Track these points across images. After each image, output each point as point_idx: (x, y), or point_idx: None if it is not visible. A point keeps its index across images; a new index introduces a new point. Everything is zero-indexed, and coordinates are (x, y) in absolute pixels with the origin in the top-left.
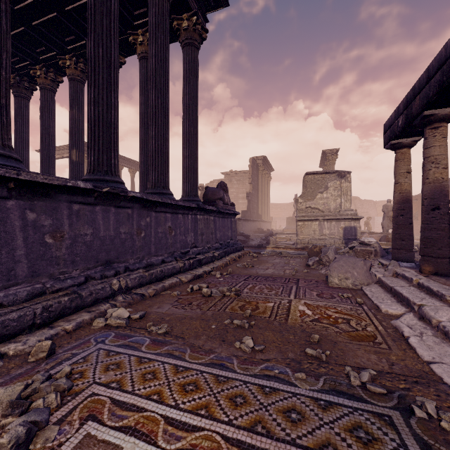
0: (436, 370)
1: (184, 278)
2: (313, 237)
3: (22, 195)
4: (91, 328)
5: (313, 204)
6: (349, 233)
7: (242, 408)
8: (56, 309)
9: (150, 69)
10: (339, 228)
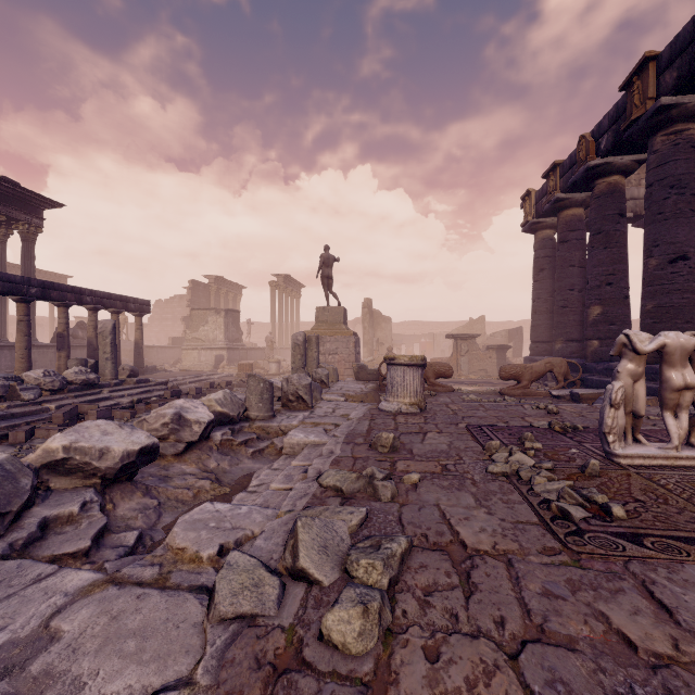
0: None
1: None
2: (194, 363)
3: None
4: None
5: (197, 336)
6: (219, 360)
7: None
8: None
9: None
10: (213, 356)
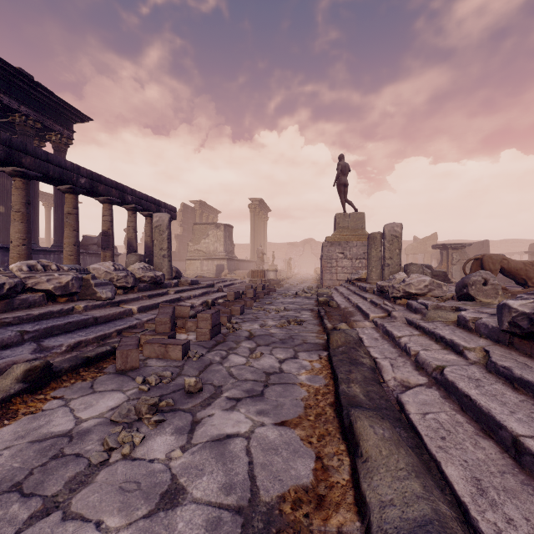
0: None
1: None
2: (196, 272)
3: None
4: None
5: (199, 248)
6: (219, 269)
7: None
8: None
9: None
10: (214, 266)
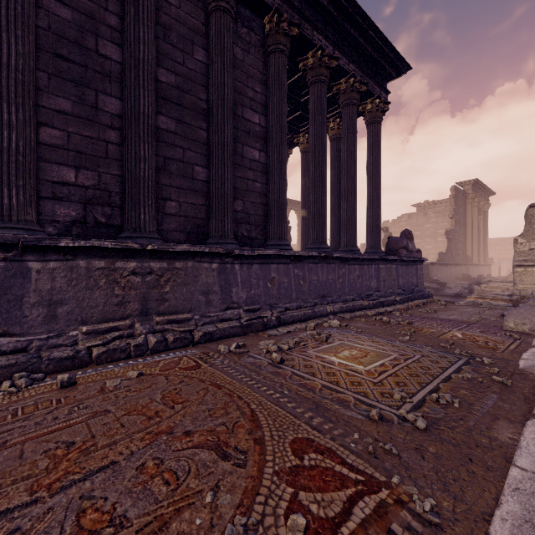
0: (520, 361)
1: (369, 312)
2: None
3: (293, 261)
4: (323, 326)
5: None
6: None
7: (396, 347)
8: (307, 315)
9: (343, 161)
10: None
